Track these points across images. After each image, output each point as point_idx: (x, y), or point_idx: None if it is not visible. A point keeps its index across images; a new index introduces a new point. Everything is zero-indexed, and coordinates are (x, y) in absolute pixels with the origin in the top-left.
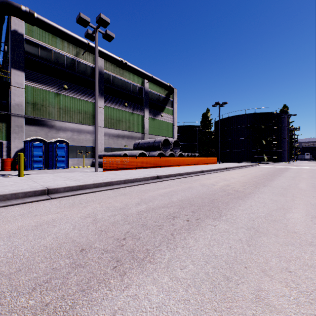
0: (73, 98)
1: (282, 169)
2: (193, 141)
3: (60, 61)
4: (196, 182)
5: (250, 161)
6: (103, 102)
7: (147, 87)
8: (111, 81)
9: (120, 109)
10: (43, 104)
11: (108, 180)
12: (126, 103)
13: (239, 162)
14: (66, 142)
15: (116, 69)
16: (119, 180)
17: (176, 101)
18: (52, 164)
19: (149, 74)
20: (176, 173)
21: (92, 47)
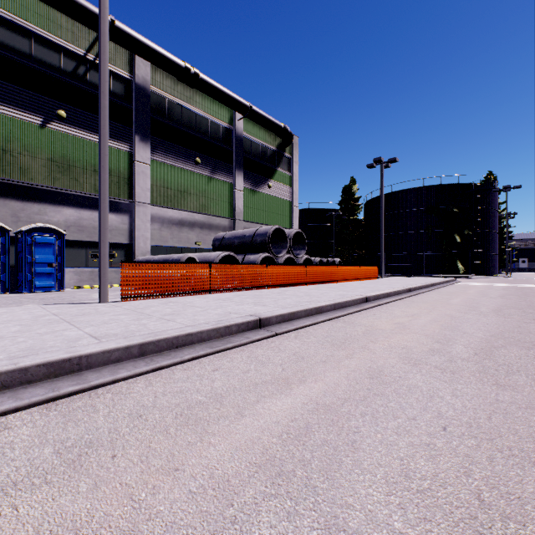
0: (80, 141)
1: (521, 290)
2: (326, 237)
3: (50, 59)
4: (379, 343)
5: (432, 274)
6: (149, 153)
7: (242, 128)
8: (167, 111)
9: (186, 169)
10: (7, 148)
11: (69, 354)
12: (197, 158)
13: (414, 275)
14: (59, 233)
15: (177, 87)
16: (120, 346)
17: (297, 159)
18: (22, 282)
19: (245, 102)
20: (308, 308)
21: (122, 30)
